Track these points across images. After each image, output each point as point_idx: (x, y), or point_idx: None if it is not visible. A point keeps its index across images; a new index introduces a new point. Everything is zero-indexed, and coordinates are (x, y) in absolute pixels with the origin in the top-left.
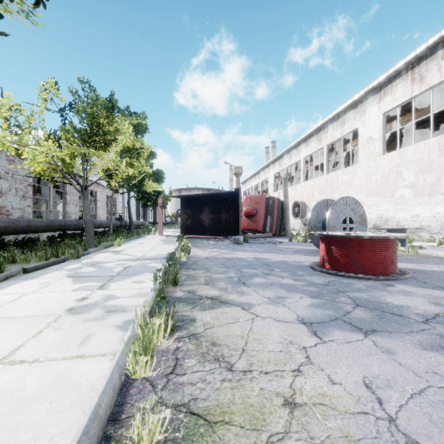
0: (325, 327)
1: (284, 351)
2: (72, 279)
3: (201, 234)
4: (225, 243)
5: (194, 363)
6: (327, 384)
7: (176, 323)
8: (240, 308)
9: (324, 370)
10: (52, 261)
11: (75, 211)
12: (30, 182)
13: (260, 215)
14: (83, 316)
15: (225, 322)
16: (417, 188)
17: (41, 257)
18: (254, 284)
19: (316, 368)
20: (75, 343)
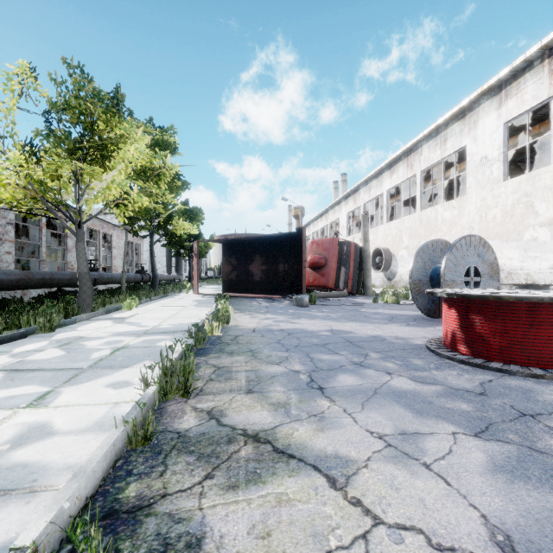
0: None
1: None
2: (1, 378)
3: (250, 292)
4: (283, 304)
5: None
6: None
7: None
8: (323, 479)
9: None
10: None
11: None
12: (10, 219)
13: (331, 266)
14: None
15: None
16: None
17: None
18: (342, 390)
19: None
20: None
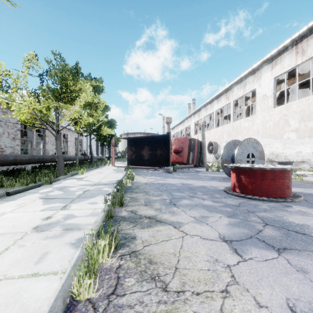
0: (243, 244)
1: (211, 269)
2: (43, 201)
3: (142, 165)
4: (160, 172)
5: (133, 282)
6: (254, 308)
7: (120, 241)
8: (172, 226)
9: (249, 290)
10: (30, 186)
11: (52, 148)
12: (18, 127)
13: (185, 151)
14: (45, 234)
15: (160, 240)
16: (300, 132)
17: (22, 183)
18: (183, 205)
19: (241, 289)
20: (33, 260)
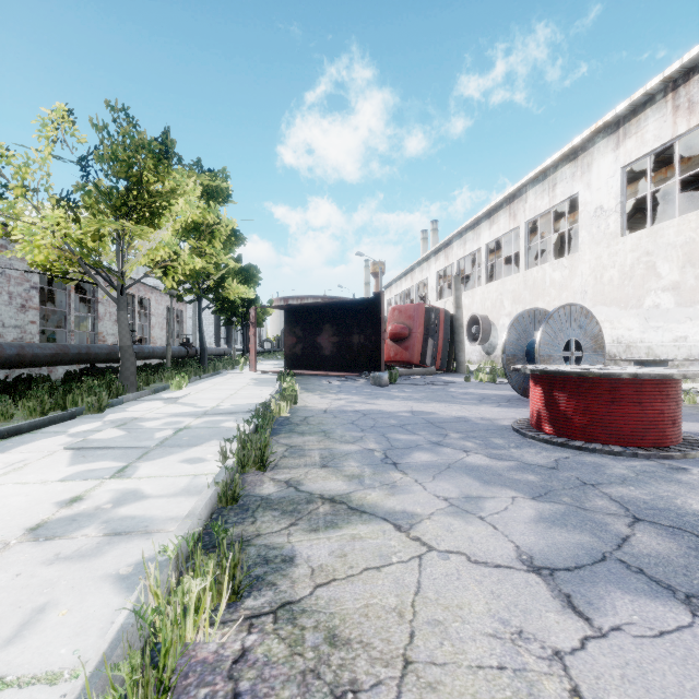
0: (586, 582)
1: (509, 667)
2: (71, 455)
3: (318, 369)
4: (359, 384)
5: None
6: None
7: (251, 569)
8: (391, 526)
9: None
10: (48, 418)
11: (114, 331)
12: (34, 282)
13: (416, 337)
14: (54, 547)
15: (359, 567)
16: (684, 291)
17: (33, 410)
18: (415, 465)
19: None
20: (2, 632)
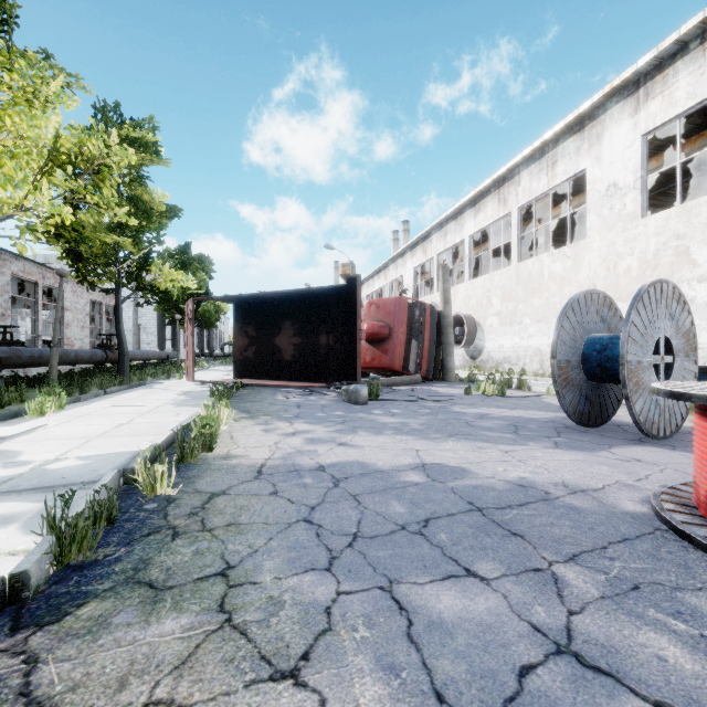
0: None
1: None
2: None
3: (276, 378)
4: (326, 400)
5: None
6: None
7: None
8: None
9: None
10: None
11: None
12: None
13: (398, 338)
14: None
15: None
16: None
17: None
18: None
19: None
20: None
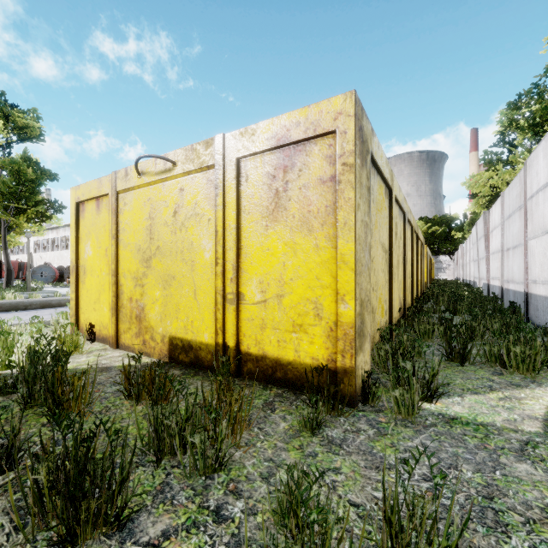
0: None
1: None
2: None
3: None
4: None
5: None
6: None
7: None
8: None
9: None
10: None
11: None
12: None
13: (15, 270)
14: None
15: None
16: None
17: None
18: None
19: None
20: None
